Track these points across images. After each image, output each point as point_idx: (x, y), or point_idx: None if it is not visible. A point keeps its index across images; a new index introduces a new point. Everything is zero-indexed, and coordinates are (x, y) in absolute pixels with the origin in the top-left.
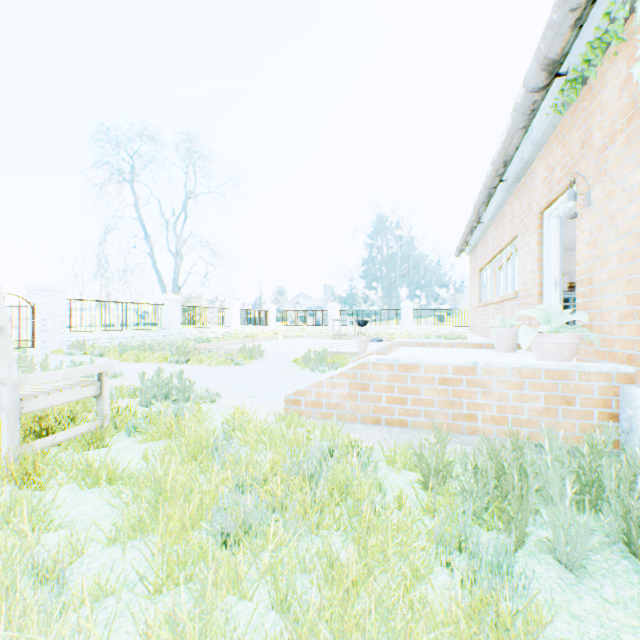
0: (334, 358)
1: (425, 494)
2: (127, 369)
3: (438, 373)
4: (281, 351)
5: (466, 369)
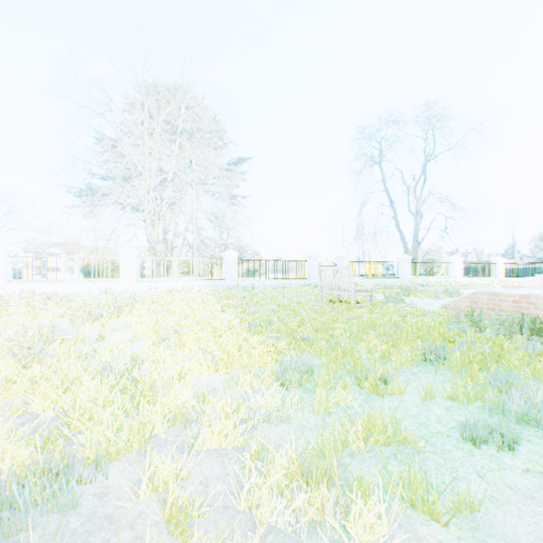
0: None
1: None
2: (377, 296)
3: (510, 297)
4: None
5: (524, 296)
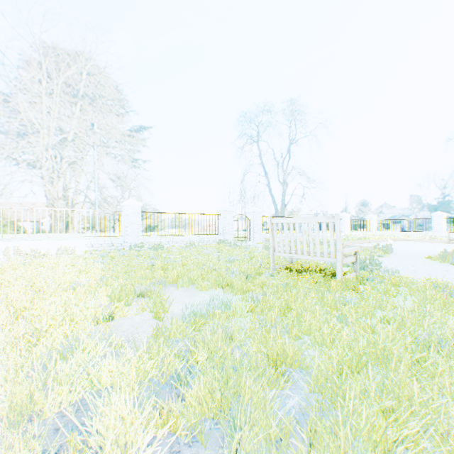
0: None
1: None
2: None
3: None
4: (405, 250)
5: None
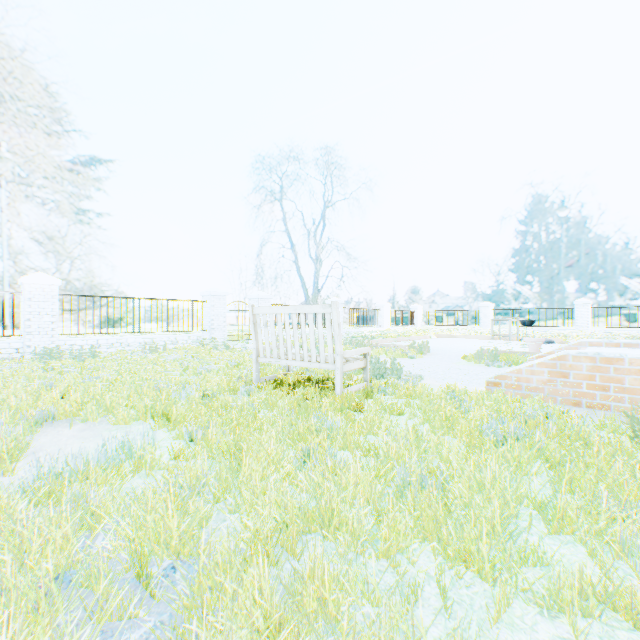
0: (505, 356)
1: (637, 447)
2: None
3: None
4: (444, 349)
5: None
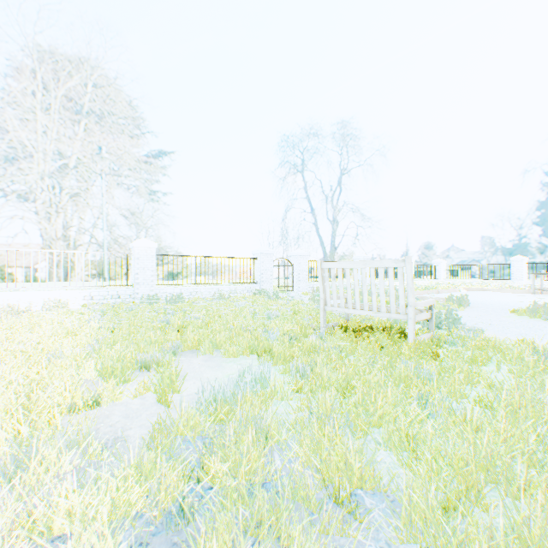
0: None
1: None
2: None
3: None
4: (483, 302)
5: None
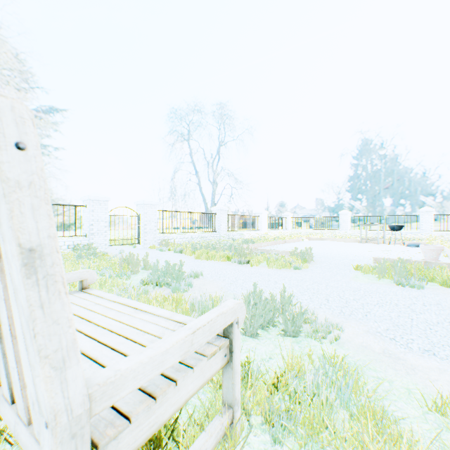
0: (411, 268)
1: None
2: (202, 267)
3: None
4: (325, 254)
5: None
